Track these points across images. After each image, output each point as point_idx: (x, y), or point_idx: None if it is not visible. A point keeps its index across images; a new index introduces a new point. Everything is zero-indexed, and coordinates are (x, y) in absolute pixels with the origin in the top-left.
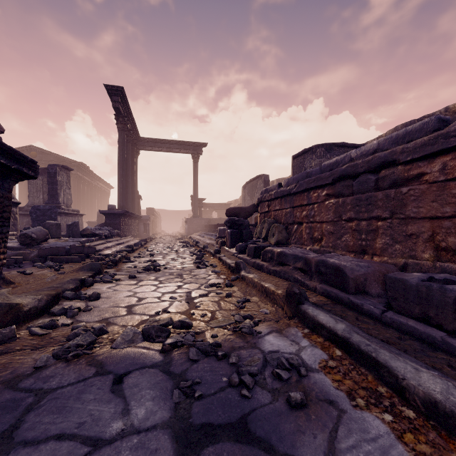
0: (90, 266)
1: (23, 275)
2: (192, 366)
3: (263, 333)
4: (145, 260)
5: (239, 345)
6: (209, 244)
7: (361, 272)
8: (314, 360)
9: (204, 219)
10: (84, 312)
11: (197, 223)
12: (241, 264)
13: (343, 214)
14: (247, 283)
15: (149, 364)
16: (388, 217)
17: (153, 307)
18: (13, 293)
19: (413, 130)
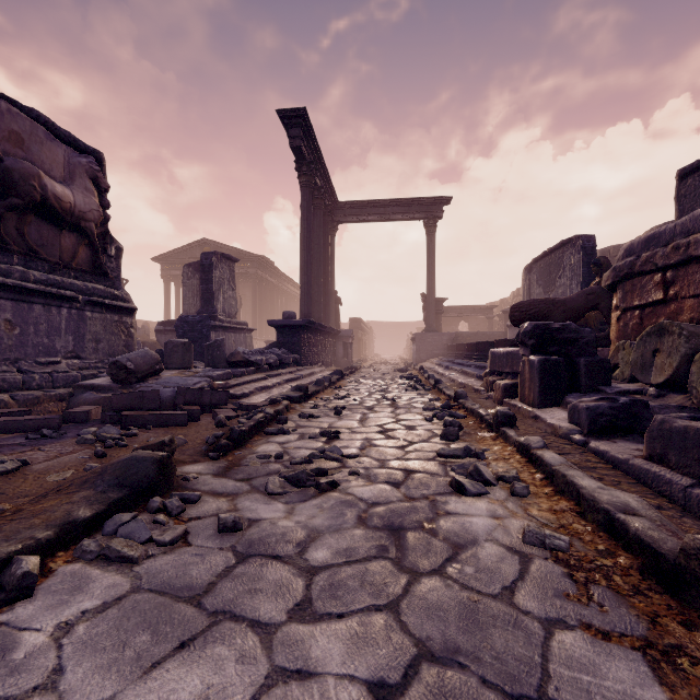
0: (121, 470)
1: None
2: None
3: None
4: (318, 427)
5: None
6: (466, 387)
7: None
8: None
9: (445, 335)
10: None
11: (433, 341)
12: None
13: None
14: None
15: None
16: None
17: None
18: None
19: None
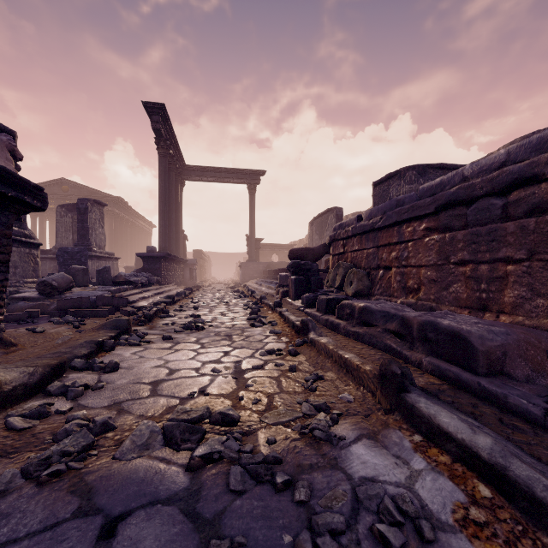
0: (114, 324)
1: (31, 334)
2: (232, 504)
3: (347, 438)
4: (187, 314)
5: (310, 461)
6: (268, 295)
7: (497, 342)
8: (442, 503)
9: (262, 264)
10: (92, 391)
11: (254, 268)
12: (310, 323)
13: (452, 255)
14: (318, 350)
15: (164, 495)
16: (525, 259)
17: (187, 385)
18: (8, 360)
19: None
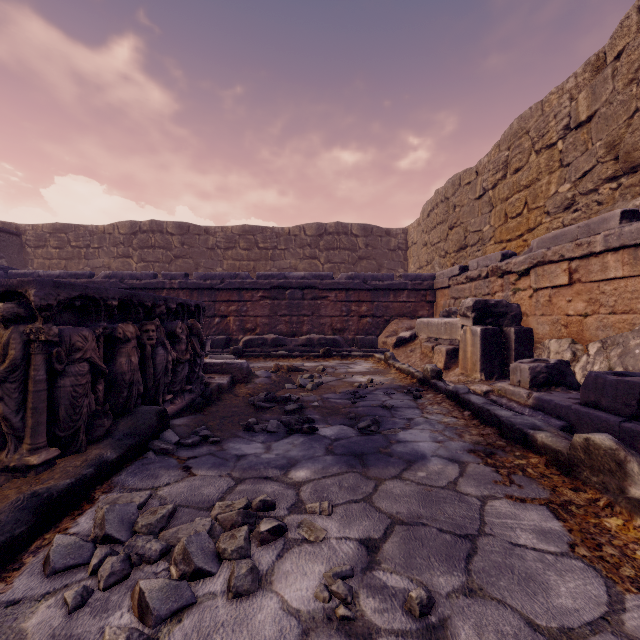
0: None
1: None
2: None
3: None
4: None
5: None
6: None
7: None
8: None
9: None
10: None
11: None
12: None
13: None
14: None
15: None
16: None
17: None
18: None
19: (80, 274)
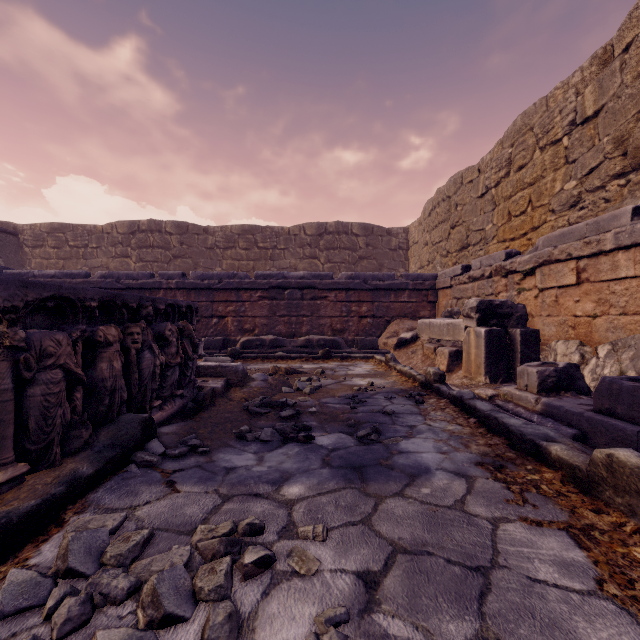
0: None
1: None
2: None
3: None
4: None
5: None
6: None
7: None
8: None
9: None
10: None
11: None
12: None
13: None
14: None
15: None
16: None
17: None
18: None
19: (76, 274)
